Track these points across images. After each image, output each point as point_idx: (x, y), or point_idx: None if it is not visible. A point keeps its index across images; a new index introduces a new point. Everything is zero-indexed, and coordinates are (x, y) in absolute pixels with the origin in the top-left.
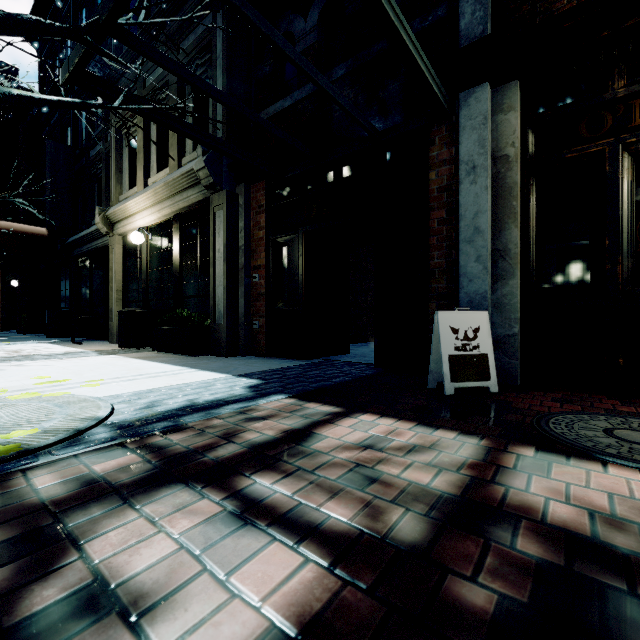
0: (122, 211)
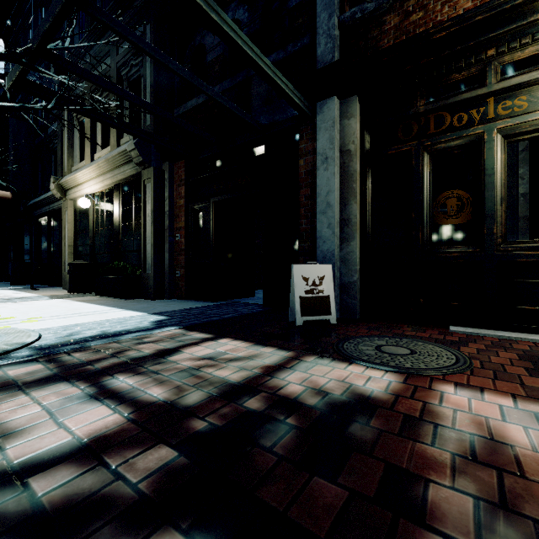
0: (73, 180)
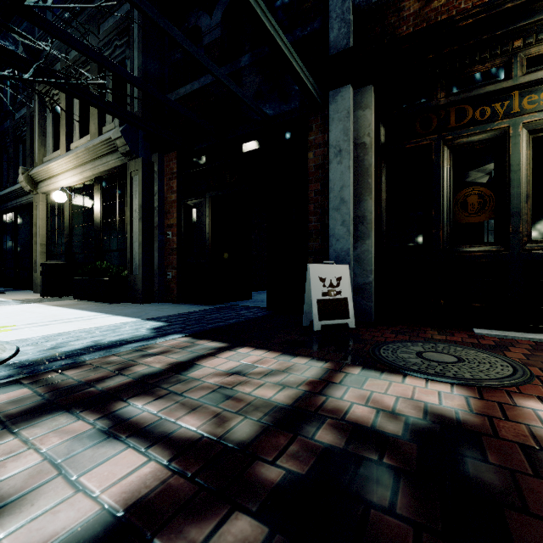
0: (45, 172)
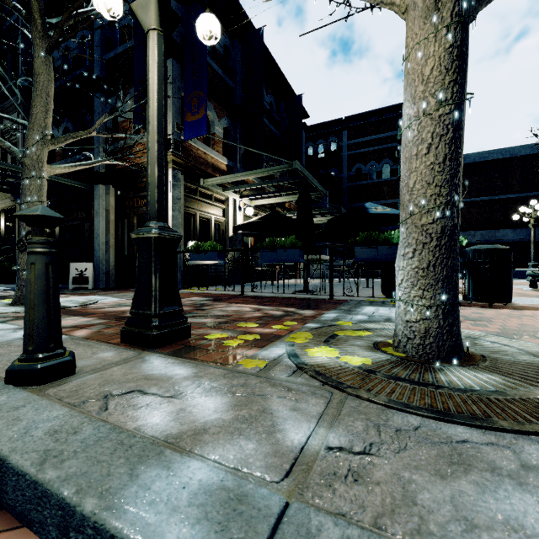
0: None
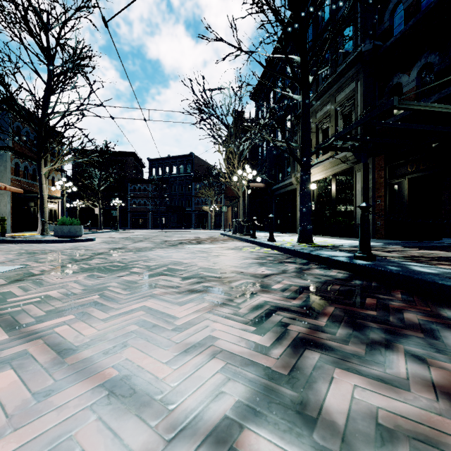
0: None
